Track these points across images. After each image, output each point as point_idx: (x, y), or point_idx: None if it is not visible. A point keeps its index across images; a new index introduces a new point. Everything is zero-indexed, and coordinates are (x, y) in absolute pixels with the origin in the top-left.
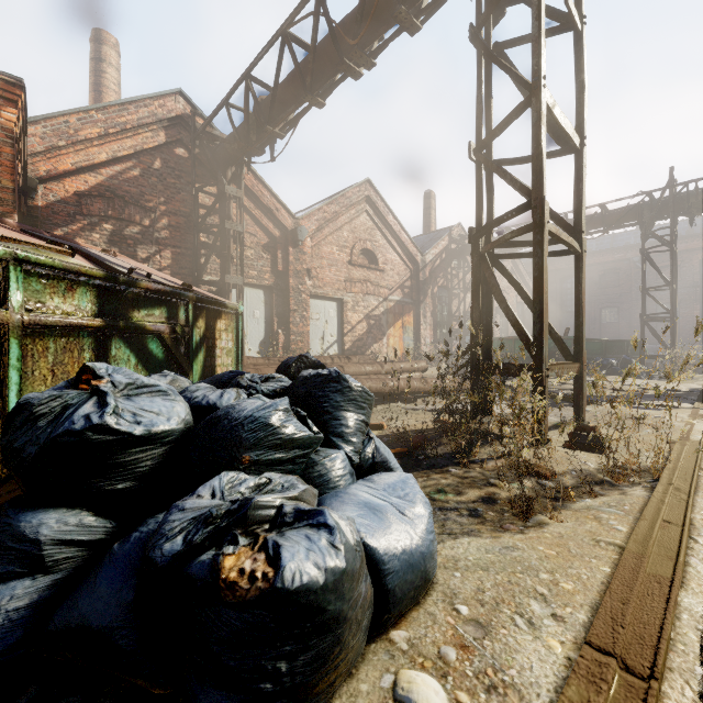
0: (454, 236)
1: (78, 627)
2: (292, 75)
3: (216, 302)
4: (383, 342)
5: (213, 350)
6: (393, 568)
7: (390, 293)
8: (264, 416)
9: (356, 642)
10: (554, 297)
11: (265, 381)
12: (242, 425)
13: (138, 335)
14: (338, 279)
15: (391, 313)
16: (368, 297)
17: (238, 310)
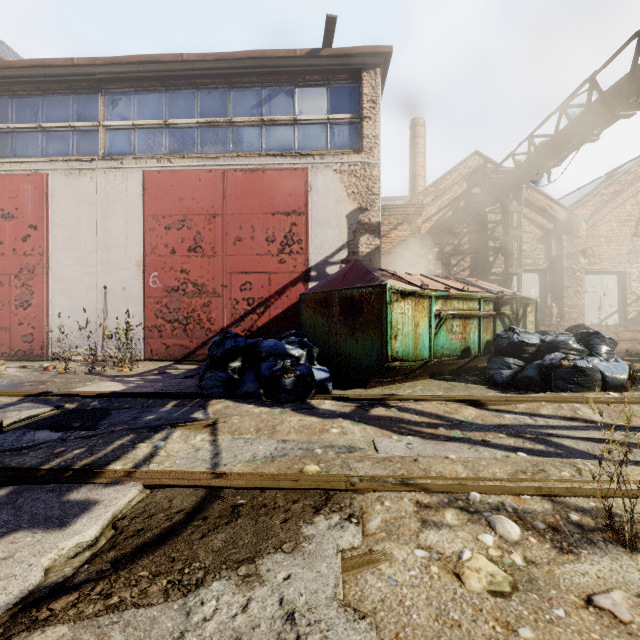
0: None
1: (525, 376)
2: (568, 127)
3: (527, 299)
4: None
5: (525, 322)
6: (609, 377)
7: None
8: (566, 341)
9: (595, 384)
10: None
11: (561, 334)
12: (559, 343)
13: (502, 316)
14: (619, 253)
15: None
16: None
17: (537, 301)
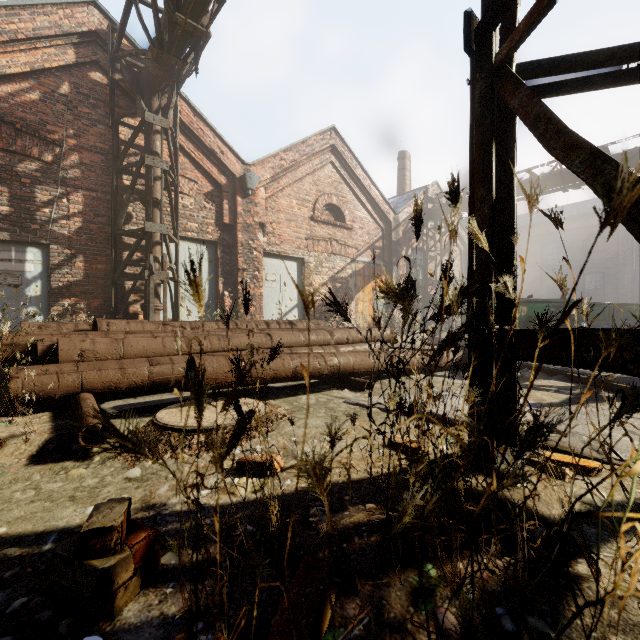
0: (430, 195)
1: None
2: None
3: None
4: (351, 307)
5: None
6: None
7: (359, 254)
8: None
9: None
10: (533, 263)
11: None
12: None
13: None
14: (299, 236)
15: (360, 276)
16: (333, 257)
17: None
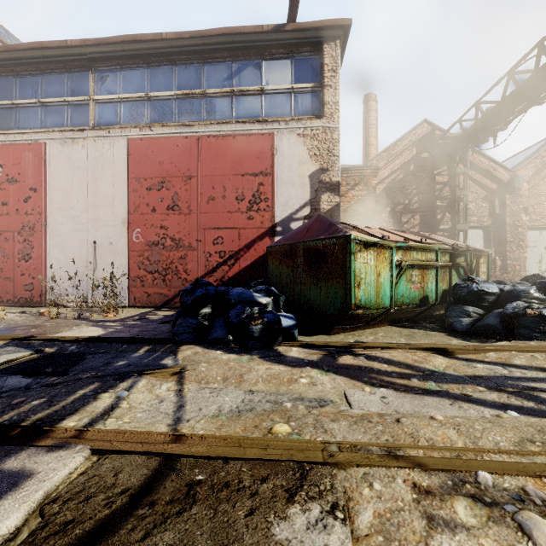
0: None
1: (486, 324)
2: (515, 92)
3: (480, 251)
4: None
5: (478, 272)
6: None
7: None
8: (527, 290)
9: None
10: None
11: (518, 284)
12: (520, 292)
13: (457, 267)
14: None
15: None
16: None
17: (489, 253)
